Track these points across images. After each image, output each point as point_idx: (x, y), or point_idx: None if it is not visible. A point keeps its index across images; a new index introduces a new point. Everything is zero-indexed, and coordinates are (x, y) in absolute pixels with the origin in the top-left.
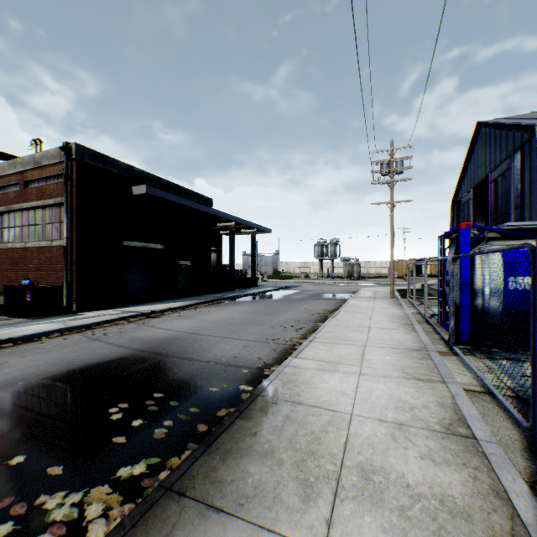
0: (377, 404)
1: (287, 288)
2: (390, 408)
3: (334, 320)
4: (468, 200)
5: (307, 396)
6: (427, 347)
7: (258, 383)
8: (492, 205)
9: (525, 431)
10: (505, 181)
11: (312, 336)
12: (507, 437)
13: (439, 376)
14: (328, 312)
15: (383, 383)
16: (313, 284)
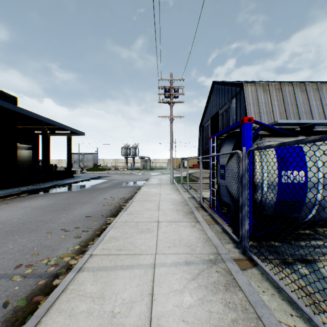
0: None
1: (98, 178)
2: None
3: (125, 214)
4: (208, 125)
5: None
6: (221, 252)
7: None
8: (221, 128)
9: None
10: (228, 114)
11: (88, 252)
12: None
13: None
14: (123, 201)
15: None
16: (120, 174)
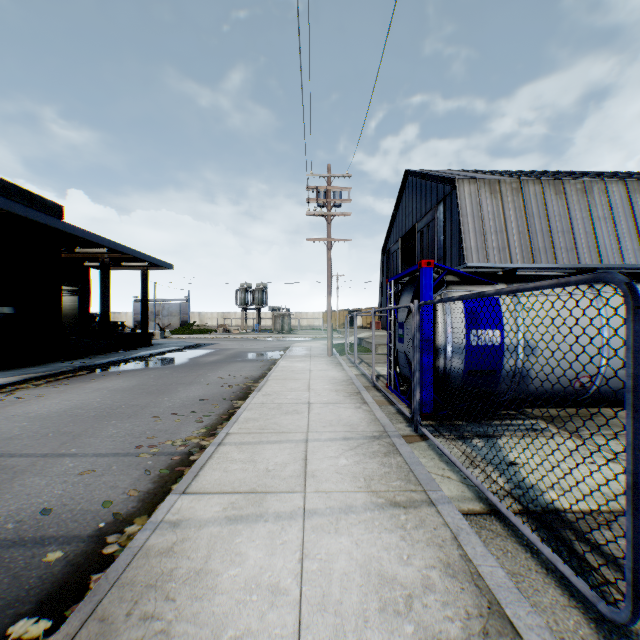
0: (346, 608)
1: (197, 346)
2: (373, 614)
3: (260, 395)
4: (398, 250)
5: (189, 635)
6: (388, 430)
7: (77, 595)
8: (419, 255)
9: (588, 605)
10: (431, 232)
11: (223, 431)
12: (579, 639)
13: (421, 488)
14: (252, 381)
15: (345, 529)
16: (234, 339)
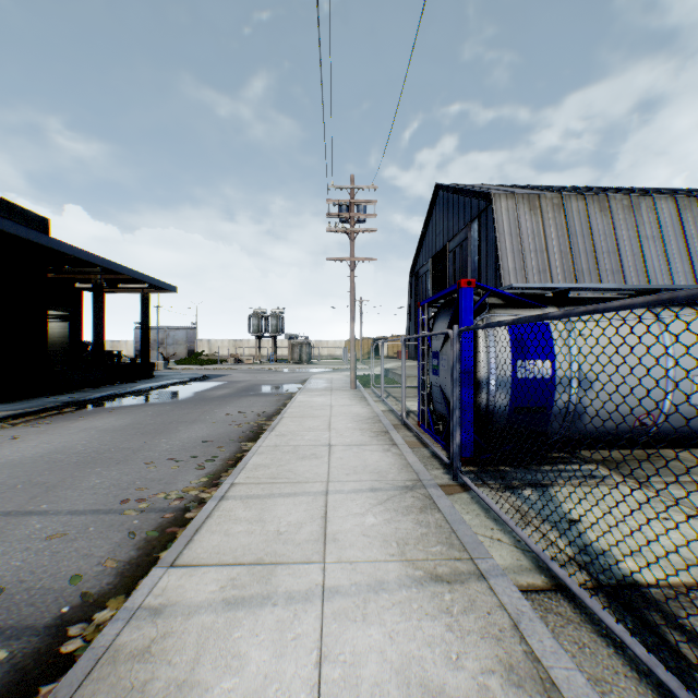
0: None
1: (205, 378)
2: None
3: (273, 435)
4: (427, 272)
5: None
6: (423, 479)
7: None
8: (451, 278)
9: None
10: (464, 252)
11: (227, 481)
12: None
13: (467, 555)
14: (265, 419)
15: (376, 616)
16: (247, 371)
